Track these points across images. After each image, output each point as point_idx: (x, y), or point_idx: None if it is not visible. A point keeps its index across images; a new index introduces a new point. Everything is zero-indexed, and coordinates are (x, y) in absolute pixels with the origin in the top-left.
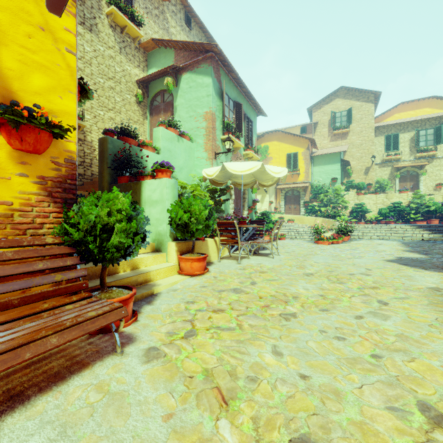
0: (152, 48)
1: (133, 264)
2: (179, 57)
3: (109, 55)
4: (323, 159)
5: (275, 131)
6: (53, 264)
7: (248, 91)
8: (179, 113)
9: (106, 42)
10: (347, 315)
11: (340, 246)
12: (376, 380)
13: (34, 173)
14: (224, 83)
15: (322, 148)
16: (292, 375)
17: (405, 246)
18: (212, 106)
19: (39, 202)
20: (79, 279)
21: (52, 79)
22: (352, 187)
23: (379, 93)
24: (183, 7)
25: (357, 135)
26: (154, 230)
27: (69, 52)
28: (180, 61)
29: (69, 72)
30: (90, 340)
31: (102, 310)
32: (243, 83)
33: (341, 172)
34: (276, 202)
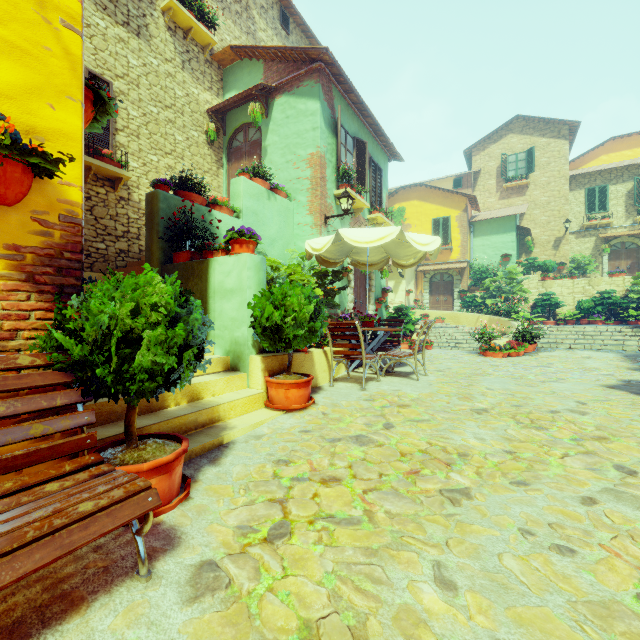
0: (231, 61)
1: (193, 393)
2: (271, 72)
3: (166, 71)
4: (489, 226)
5: (414, 185)
6: (28, 404)
7: (376, 121)
8: (271, 158)
9: (161, 52)
10: (564, 495)
11: (523, 360)
12: None
13: None
14: (339, 109)
15: (487, 210)
16: None
17: (630, 362)
18: (321, 144)
19: (8, 291)
20: (81, 429)
21: (36, 74)
22: (535, 268)
23: (577, 123)
24: (277, 1)
25: (542, 189)
26: (227, 337)
27: (68, 27)
28: (272, 79)
29: (68, 63)
30: (98, 542)
31: (108, 497)
32: (369, 110)
33: (517, 246)
34: (417, 291)
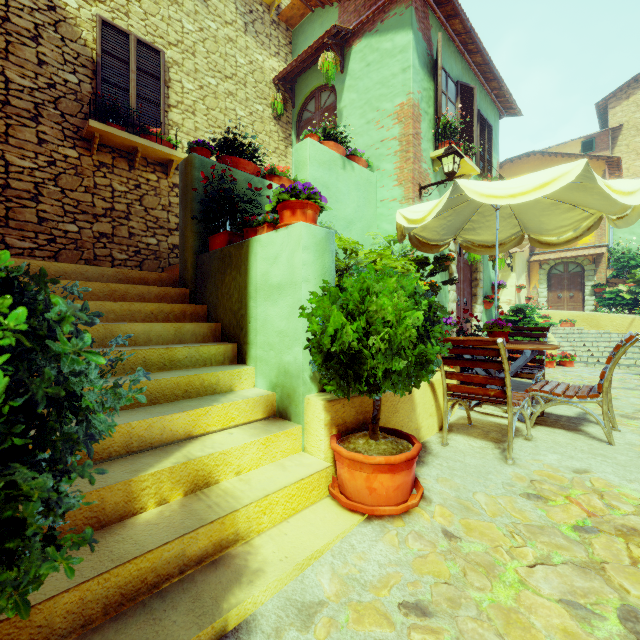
0: (300, 18)
1: (196, 475)
2: (347, 14)
3: (226, 36)
4: None
5: (526, 154)
6: None
7: (488, 58)
8: (347, 122)
9: (220, 14)
10: None
11: None
12: None
13: None
14: (439, 37)
15: (634, 176)
16: None
17: None
18: (414, 89)
19: None
20: None
21: None
22: None
23: None
24: None
25: None
26: (273, 361)
27: None
28: (348, 22)
29: None
30: None
31: None
32: (478, 40)
33: None
34: (529, 287)
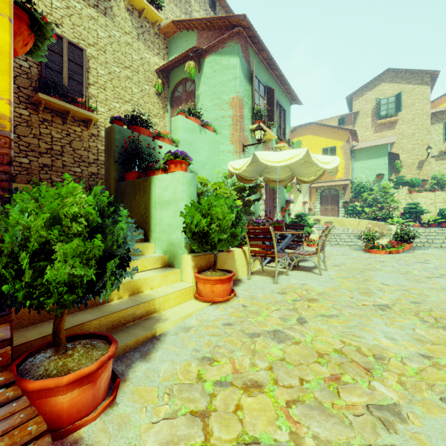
0: (173, 33)
1: (134, 287)
2: (202, 38)
3: (126, 41)
4: (366, 153)
5: (309, 123)
6: None
7: (282, 73)
8: (202, 103)
9: (122, 27)
10: None
11: (402, 256)
12: None
13: None
14: (254, 63)
15: (364, 141)
16: None
17: None
18: (240, 90)
19: None
20: None
21: None
22: (403, 184)
23: (437, 72)
24: None
25: (408, 123)
26: (165, 239)
27: None
28: (203, 44)
29: None
30: None
31: None
32: (276, 64)
33: (388, 167)
34: (310, 202)
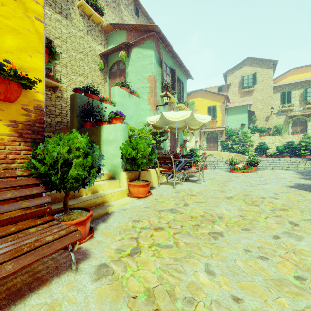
0: (111, 31)
1: (94, 189)
2: (130, 36)
3: (80, 35)
4: (235, 110)
5: (199, 90)
6: (21, 193)
7: (180, 60)
8: (130, 77)
9: (77, 26)
10: (265, 234)
11: (250, 174)
12: (305, 305)
13: (7, 117)
14: (163, 54)
15: (234, 102)
16: (225, 297)
17: (300, 175)
18: (154, 71)
19: (11, 141)
20: (44, 205)
21: (23, 41)
22: (256, 130)
23: (276, 61)
24: (133, 2)
25: (260, 92)
26: (110, 163)
27: (38, 20)
28: (130, 39)
29: (38, 36)
30: (52, 256)
31: (58, 234)
32: (177, 54)
33: (248, 120)
34: (200, 141)
